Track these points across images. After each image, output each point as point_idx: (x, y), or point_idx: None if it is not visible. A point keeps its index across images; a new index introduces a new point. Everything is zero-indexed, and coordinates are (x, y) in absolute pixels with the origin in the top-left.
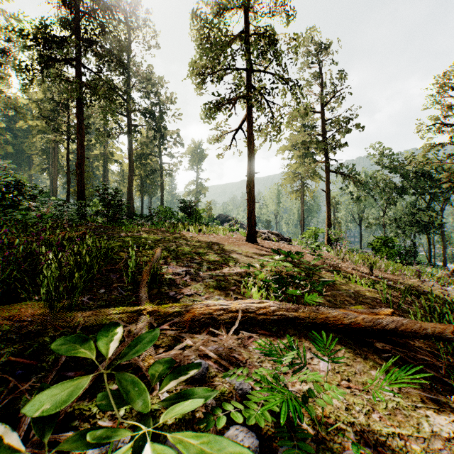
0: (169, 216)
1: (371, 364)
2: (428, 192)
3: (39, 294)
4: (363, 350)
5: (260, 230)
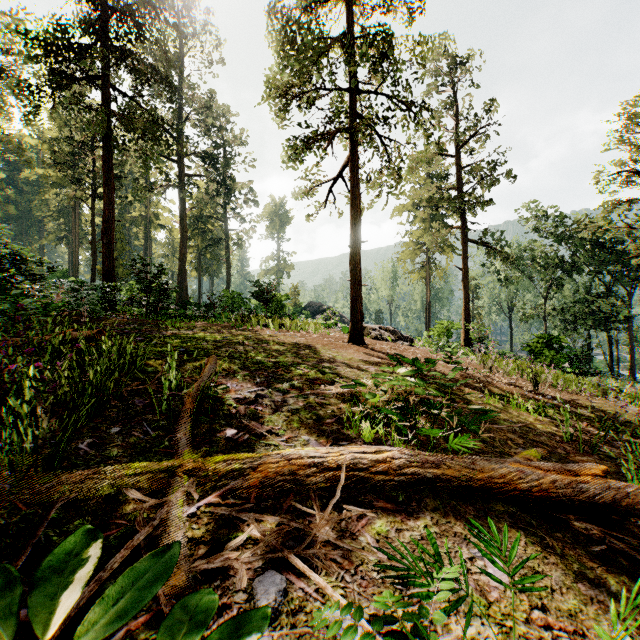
0: (237, 304)
1: (575, 568)
2: (609, 271)
3: (6, 436)
4: (556, 538)
5: (369, 326)
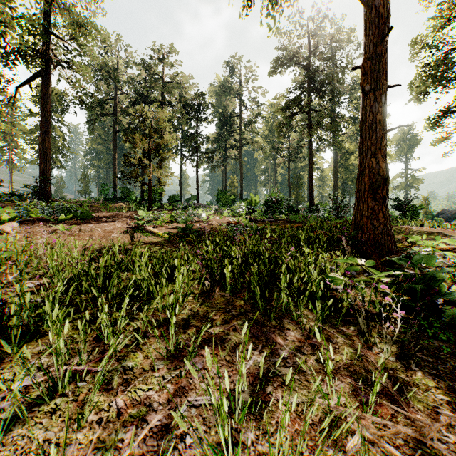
0: None
1: None
2: None
3: None
4: None
5: None
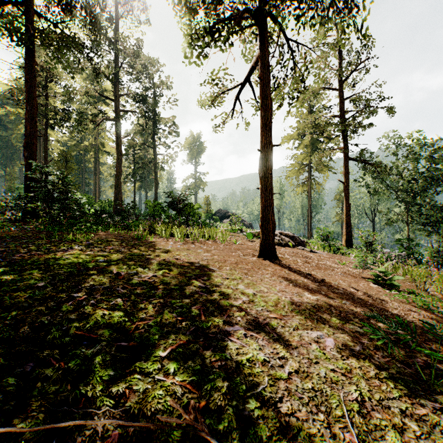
0: (158, 212)
1: None
2: None
3: None
4: None
5: None
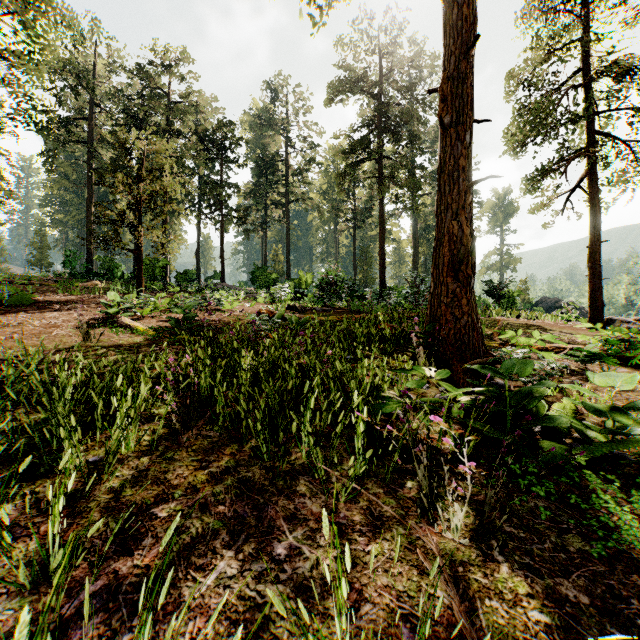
0: None
1: None
2: None
3: None
4: None
5: (619, 318)
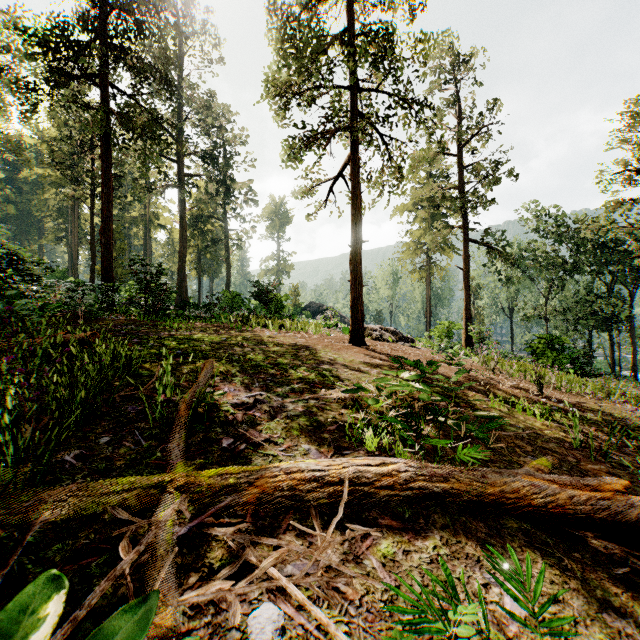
0: (237, 304)
1: (598, 594)
2: (611, 271)
3: None
4: (574, 559)
5: (369, 326)
